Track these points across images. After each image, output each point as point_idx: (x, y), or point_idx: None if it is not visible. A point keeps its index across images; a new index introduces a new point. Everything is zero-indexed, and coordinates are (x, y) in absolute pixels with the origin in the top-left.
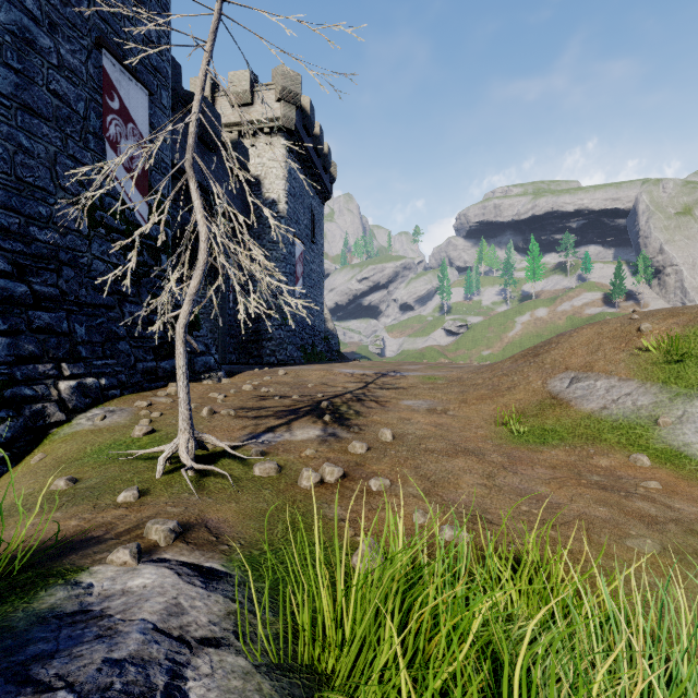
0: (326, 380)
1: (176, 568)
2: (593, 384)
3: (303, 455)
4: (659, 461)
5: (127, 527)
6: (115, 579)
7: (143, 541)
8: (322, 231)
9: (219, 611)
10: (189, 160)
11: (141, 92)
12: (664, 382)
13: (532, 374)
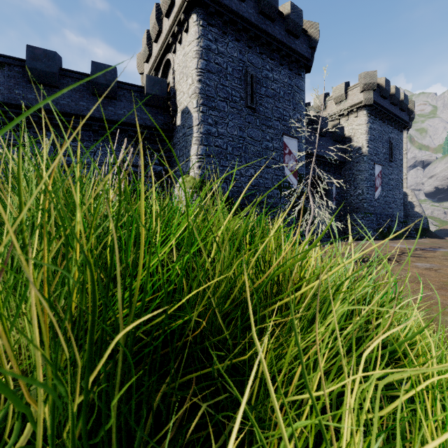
0: (378, 249)
1: None
2: None
3: None
4: None
5: None
6: None
7: None
8: (400, 150)
9: None
10: (309, 189)
11: (294, 141)
12: None
13: None
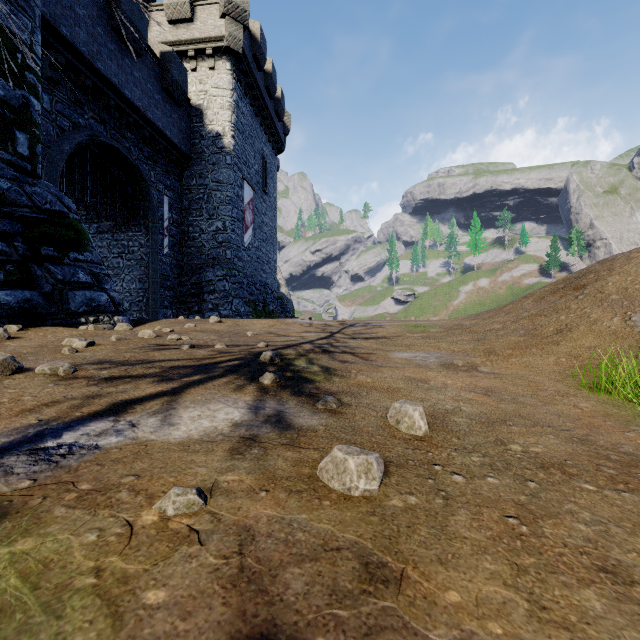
0: (275, 329)
1: None
2: None
3: (148, 519)
4: None
5: None
6: None
7: None
8: (275, 184)
9: None
10: None
11: None
12: None
13: (593, 310)
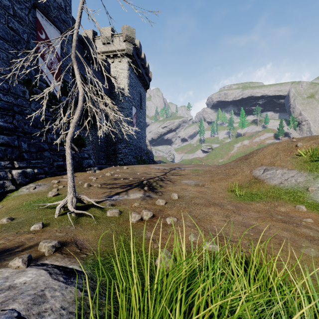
0: (146, 171)
1: (50, 270)
2: (275, 172)
3: (133, 206)
4: (310, 209)
5: (30, 244)
6: (8, 278)
7: (36, 252)
8: (145, 103)
9: (70, 298)
10: (73, 54)
11: (56, 31)
12: (310, 170)
13: (245, 168)
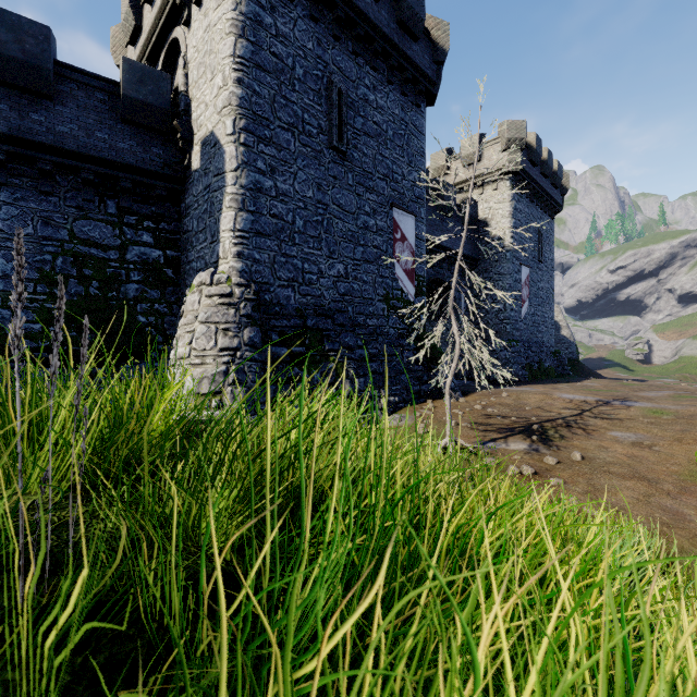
0: (543, 404)
1: None
2: None
3: (512, 458)
4: None
5: None
6: None
7: None
8: (551, 246)
9: None
10: (451, 306)
11: (410, 219)
12: None
13: None
